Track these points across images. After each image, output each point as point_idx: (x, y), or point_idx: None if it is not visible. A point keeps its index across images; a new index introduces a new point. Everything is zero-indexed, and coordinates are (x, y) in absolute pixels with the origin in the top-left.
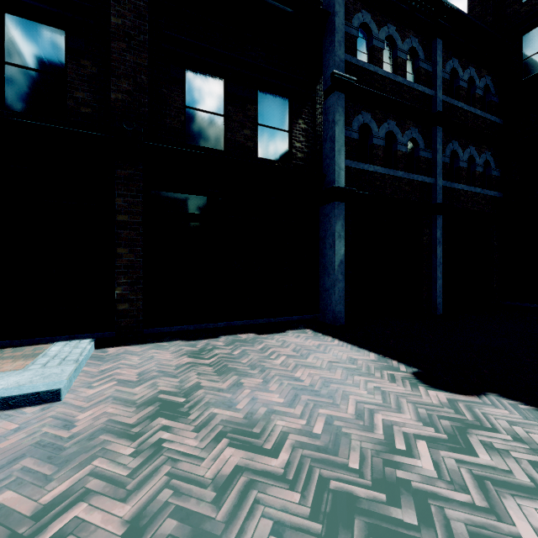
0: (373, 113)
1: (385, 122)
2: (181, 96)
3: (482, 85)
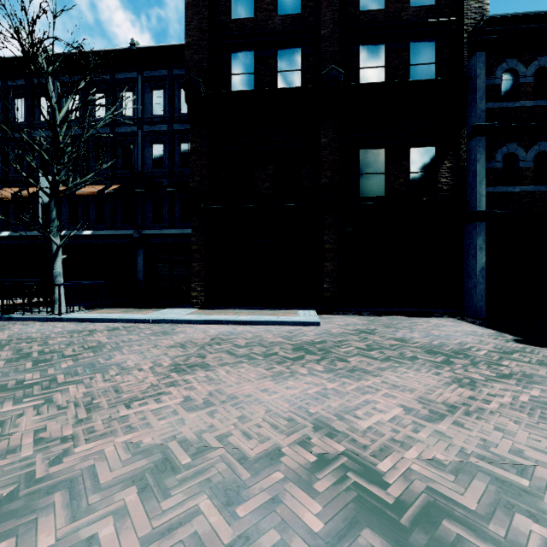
0: (520, 141)
1: (535, 145)
2: (357, 169)
3: None
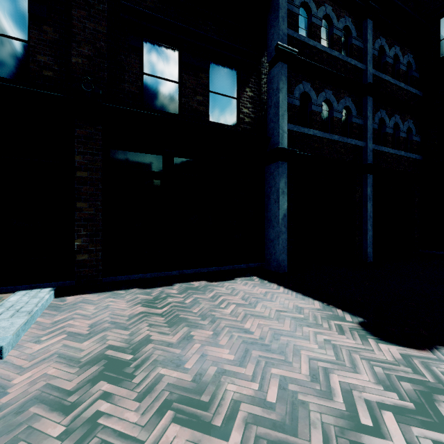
0: (312, 82)
1: (323, 91)
2: (138, 63)
3: (405, 61)
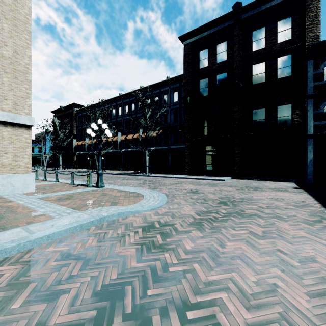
0: None
1: None
2: (251, 119)
3: None
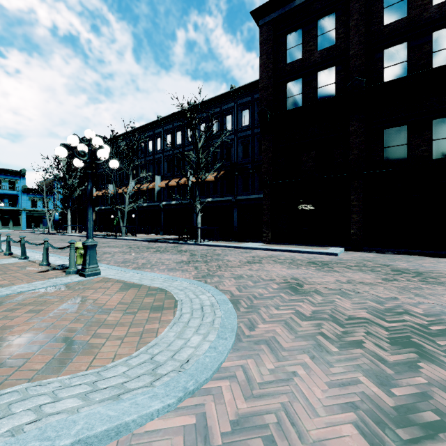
0: None
1: None
2: (381, 144)
3: None
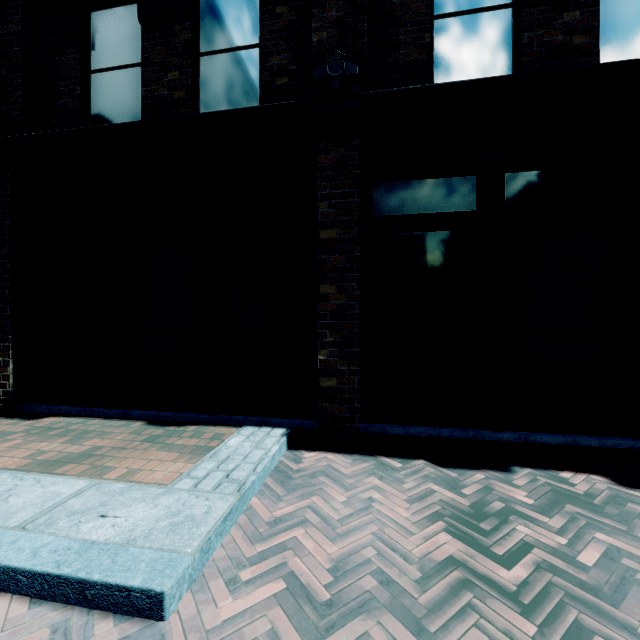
0: None
1: None
2: None
3: None
